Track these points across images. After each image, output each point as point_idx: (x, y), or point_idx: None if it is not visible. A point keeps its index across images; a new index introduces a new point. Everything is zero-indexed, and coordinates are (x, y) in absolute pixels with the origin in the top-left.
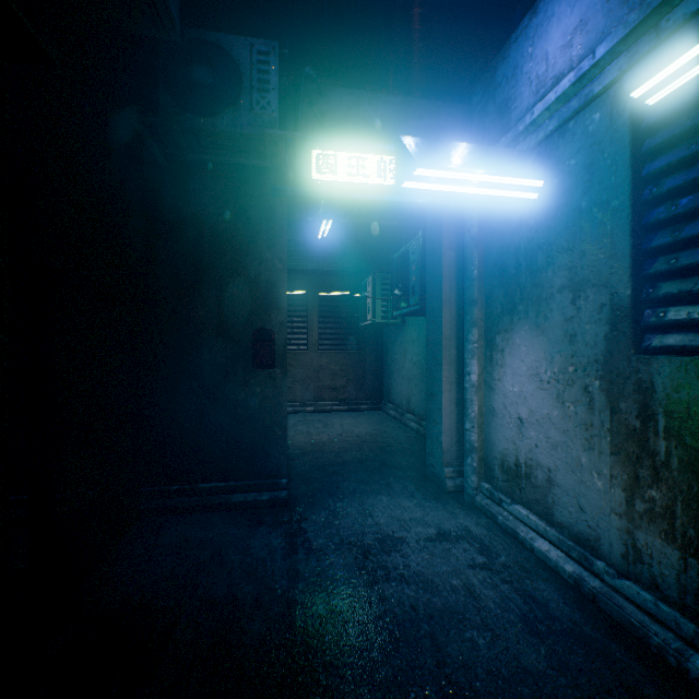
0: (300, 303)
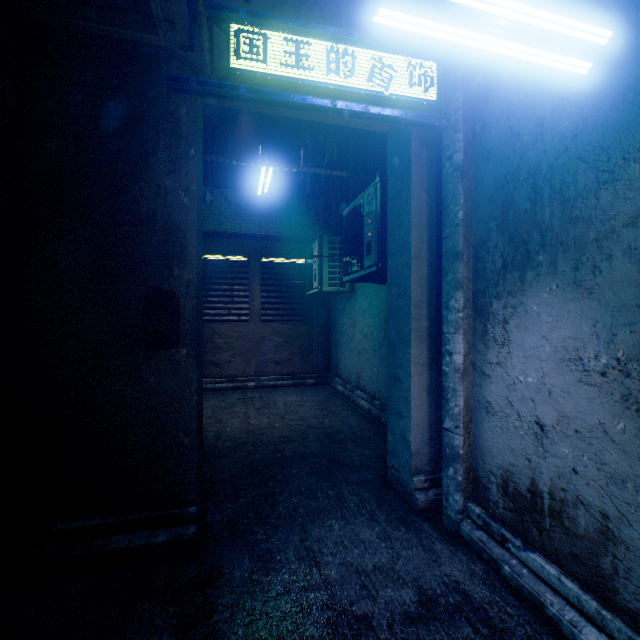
0: (241, 269)
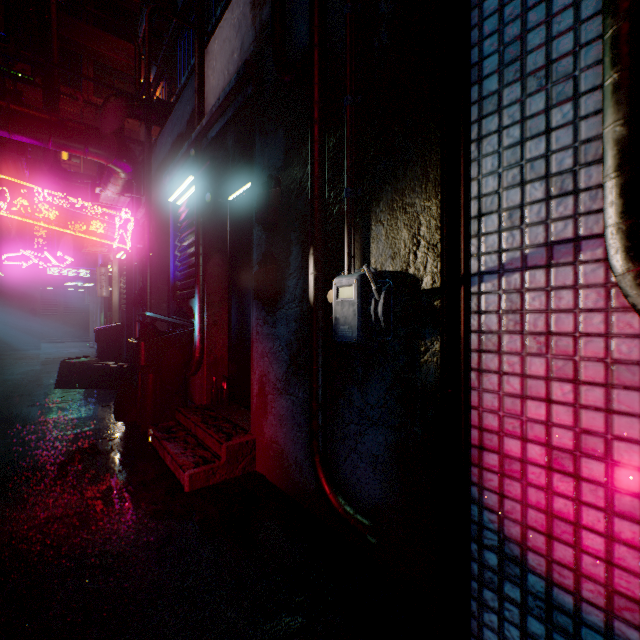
0: (54, 293)
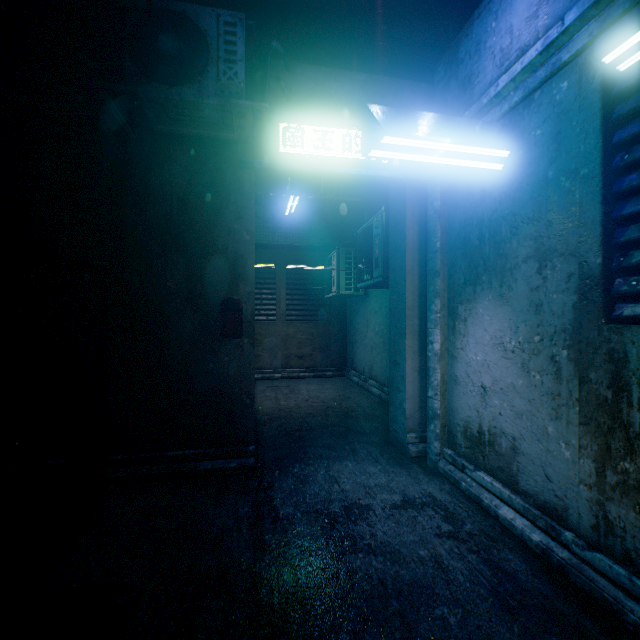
0: (269, 276)
